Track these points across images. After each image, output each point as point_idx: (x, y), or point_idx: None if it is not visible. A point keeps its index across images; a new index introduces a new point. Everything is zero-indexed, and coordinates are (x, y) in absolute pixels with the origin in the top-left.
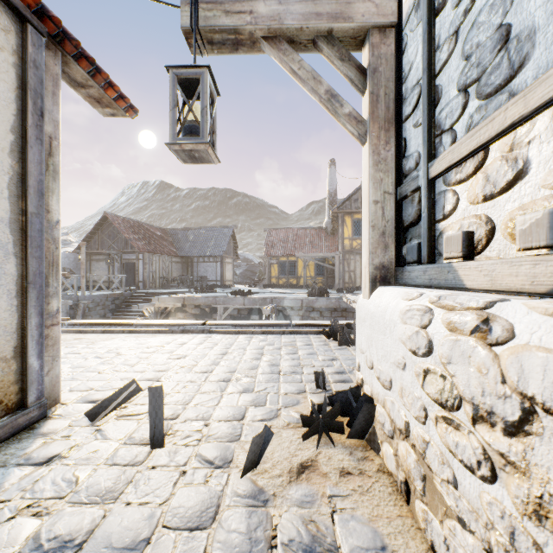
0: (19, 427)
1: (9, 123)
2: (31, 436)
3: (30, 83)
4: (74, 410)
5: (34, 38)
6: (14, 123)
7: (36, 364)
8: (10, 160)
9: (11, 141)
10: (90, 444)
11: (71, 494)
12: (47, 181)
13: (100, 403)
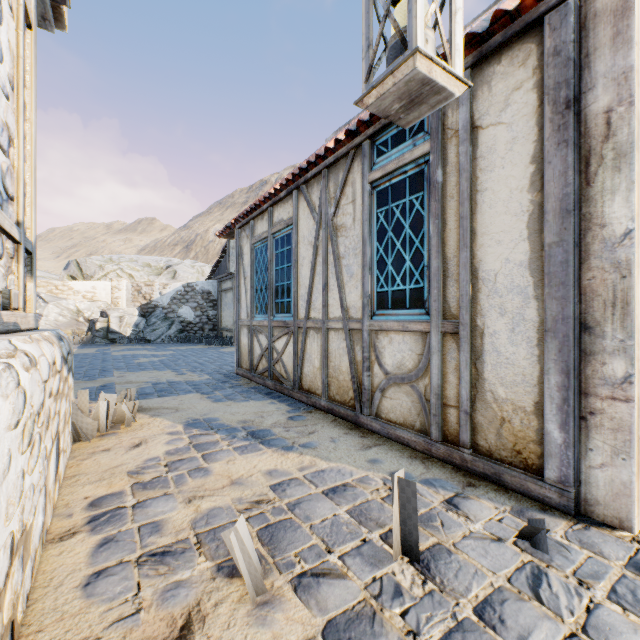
0: (529, 491)
1: (529, 155)
2: (519, 504)
3: (548, 85)
4: (595, 541)
5: (553, 23)
6: (534, 150)
7: (557, 435)
8: (530, 195)
9: (531, 173)
10: (462, 525)
11: (382, 501)
12: (599, 182)
13: (531, 521)
